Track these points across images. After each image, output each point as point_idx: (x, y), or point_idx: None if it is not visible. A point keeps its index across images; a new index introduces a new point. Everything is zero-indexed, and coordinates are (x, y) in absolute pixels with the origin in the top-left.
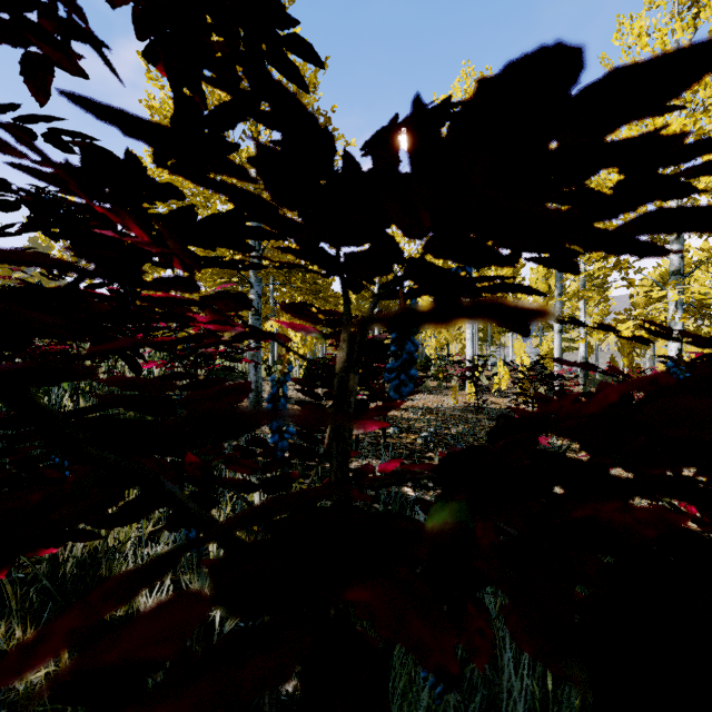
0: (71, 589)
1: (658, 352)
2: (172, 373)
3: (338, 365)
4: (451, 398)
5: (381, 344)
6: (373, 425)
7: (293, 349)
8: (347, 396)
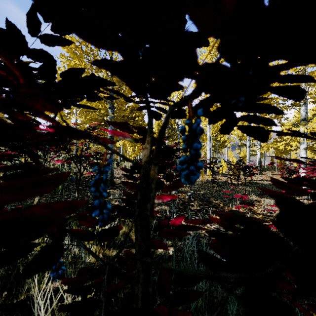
0: (2, 283)
1: (292, 156)
2: (14, 164)
3: (143, 159)
4: (200, 177)
5: (170, 149)
6: (167, 197)
7: (110, 147)
8: (149, 183)
